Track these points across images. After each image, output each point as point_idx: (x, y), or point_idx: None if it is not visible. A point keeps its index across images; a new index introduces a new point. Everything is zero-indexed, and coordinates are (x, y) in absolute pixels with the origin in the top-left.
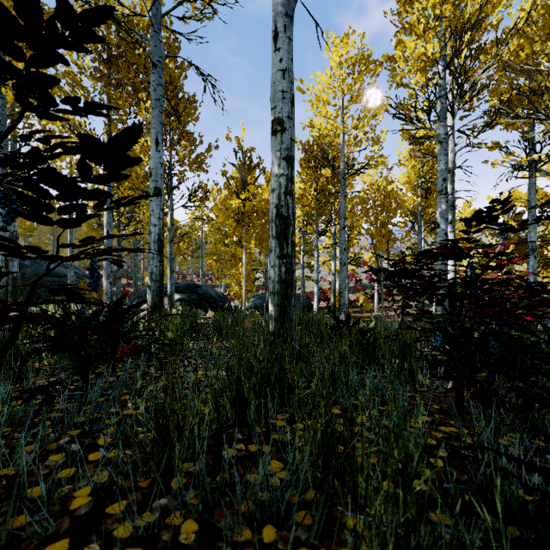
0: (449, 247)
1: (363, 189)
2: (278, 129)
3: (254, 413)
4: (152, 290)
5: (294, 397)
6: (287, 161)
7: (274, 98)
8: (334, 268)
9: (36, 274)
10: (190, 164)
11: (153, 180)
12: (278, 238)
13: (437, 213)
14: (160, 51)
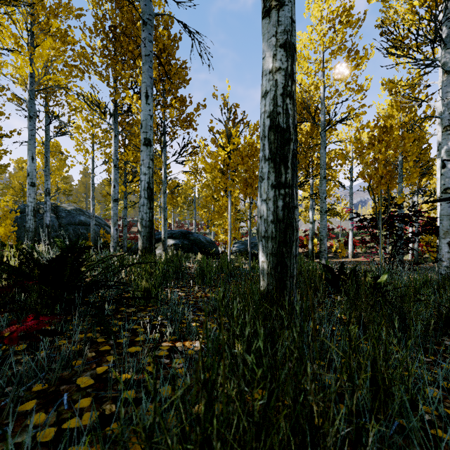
0: None
1: (355, 128)
2: (273, 4)
3: None
4: (142, 236)
5: None
6: (286, 48)
7: None
8: (312, 217)
9: (69, 223)
10: (181, 122)
11: (143, 132)
12: (273, 159)
13: (443, 151)
14: (149, 10)
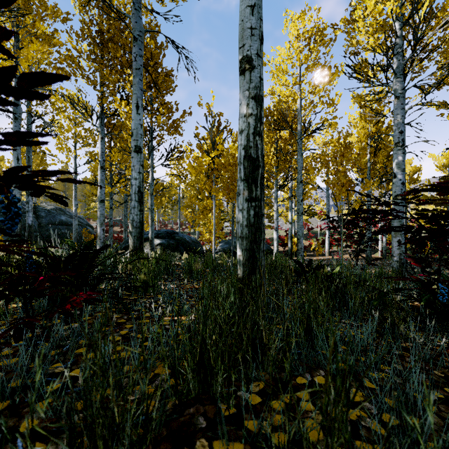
0: (448, 183)
1: (322, 142)
2: (247, 67)
3: (221, 386)
4: (133, 236)
5: (268, 359)
6: (256, 100)
7: (242, 36)
8: (291, 218)
9: (50, 223)
10: (167, 128)
11: (134, 140)
12: (247, 180)
13: (394, 164)
14: (140, 27)
